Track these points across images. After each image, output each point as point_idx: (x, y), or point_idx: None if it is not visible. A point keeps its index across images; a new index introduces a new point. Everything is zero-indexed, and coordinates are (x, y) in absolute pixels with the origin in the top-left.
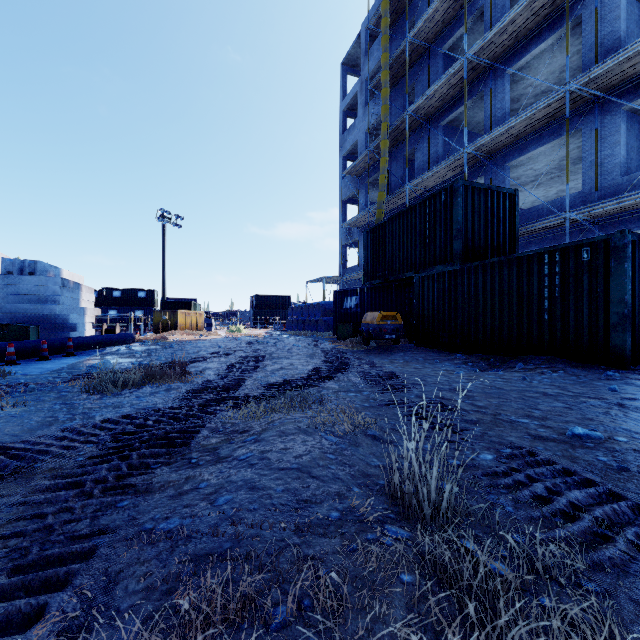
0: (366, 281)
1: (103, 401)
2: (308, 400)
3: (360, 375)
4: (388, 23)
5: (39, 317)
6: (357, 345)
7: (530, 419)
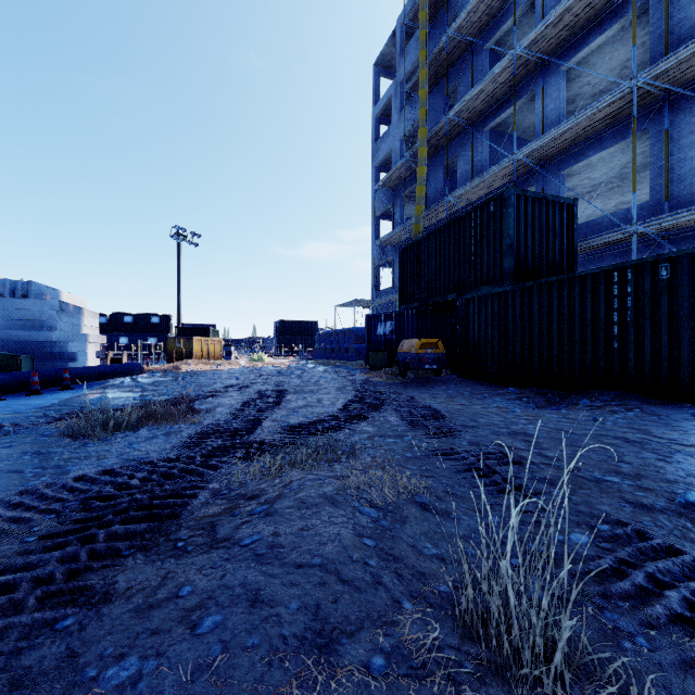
0: (402, 304)
1: (86, 449)
2: (337, 449)
3: (398, 414)
4: (426, 17)
5: (33, 345)
6: (393, 377)
7: (620, 477)
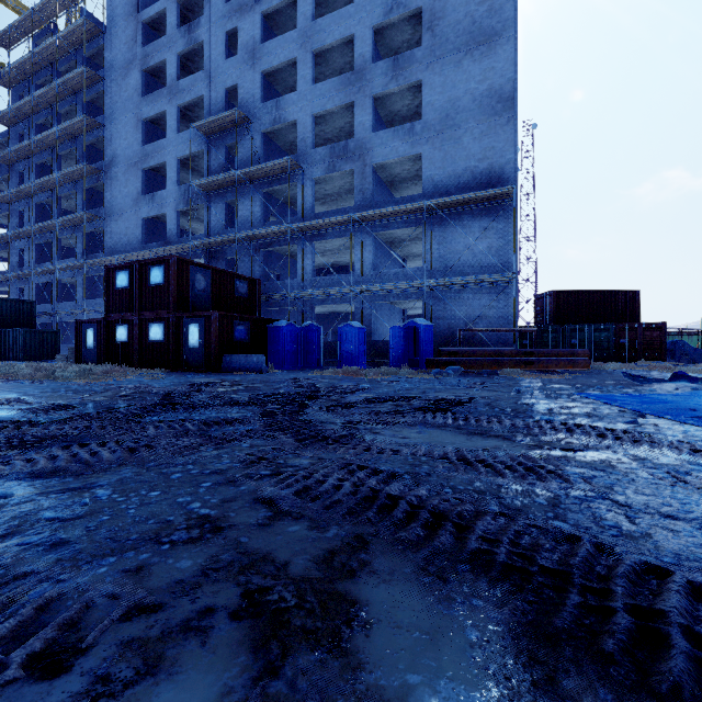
0: None
1: None
2: None
3: None
4: None
5: None
6: None
7: None
